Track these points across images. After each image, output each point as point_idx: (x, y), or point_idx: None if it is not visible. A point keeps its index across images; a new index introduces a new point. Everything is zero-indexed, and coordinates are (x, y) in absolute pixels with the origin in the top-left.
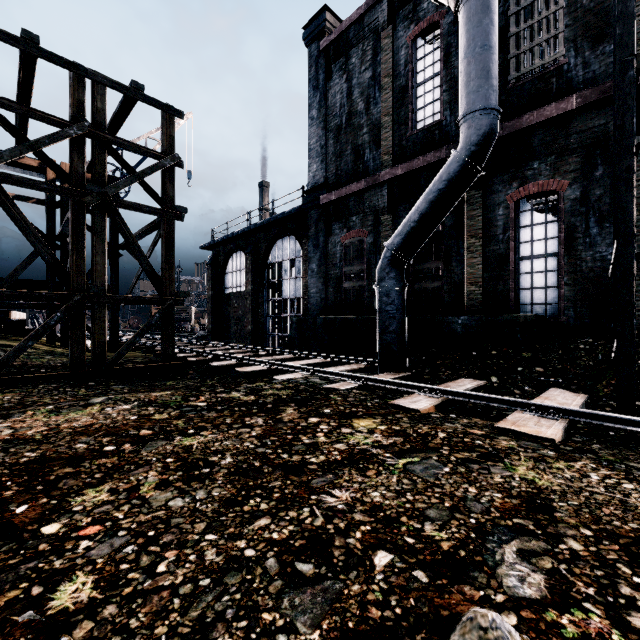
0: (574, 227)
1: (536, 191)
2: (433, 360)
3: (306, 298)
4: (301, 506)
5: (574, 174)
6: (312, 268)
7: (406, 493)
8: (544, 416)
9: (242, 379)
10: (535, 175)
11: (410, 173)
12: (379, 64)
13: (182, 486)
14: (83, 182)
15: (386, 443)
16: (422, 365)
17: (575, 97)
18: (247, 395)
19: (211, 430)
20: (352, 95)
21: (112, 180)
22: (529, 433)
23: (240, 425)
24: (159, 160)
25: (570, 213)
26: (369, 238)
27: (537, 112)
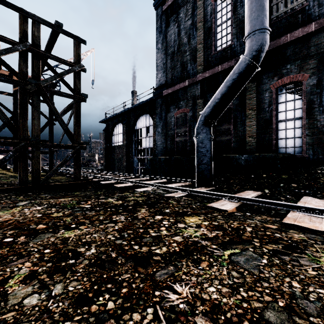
0: (312, 101)
1: (289, 81)
2: (228, 180)
3: (155, 147)
4: (145, 305)
5: (312, 70)
6: (158, 131)
7: (239, 288)
8: (312, 215)
9: (117, 191)
10: (288, 72)
11: (213, 75)
12: (195, 16)
13: (45, 279)
14: (26, 77)
15: (211, 236)
16: (222, 183)
17: (314, 24)
18: (117, 200)
19: (87, 225)
20: (180, 34)
21: (50, 83)
22: (310, 228)
23: (108, 221)
24: (71, 67)
25: (310, 93)
26: (190, 113)
27: (290, 35)
